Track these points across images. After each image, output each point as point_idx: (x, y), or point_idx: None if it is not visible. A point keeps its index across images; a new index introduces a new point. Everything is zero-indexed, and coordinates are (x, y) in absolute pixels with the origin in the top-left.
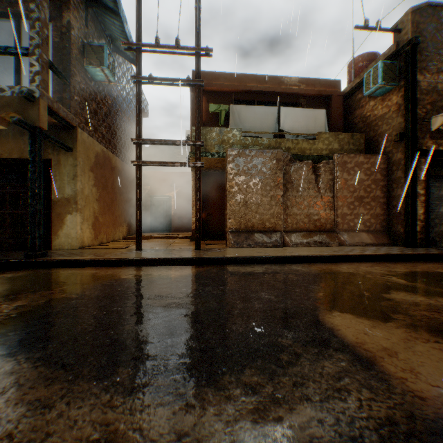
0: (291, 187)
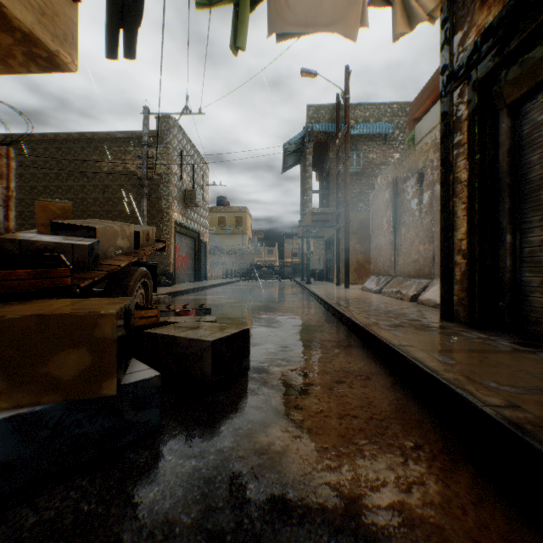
0: (402, 219)
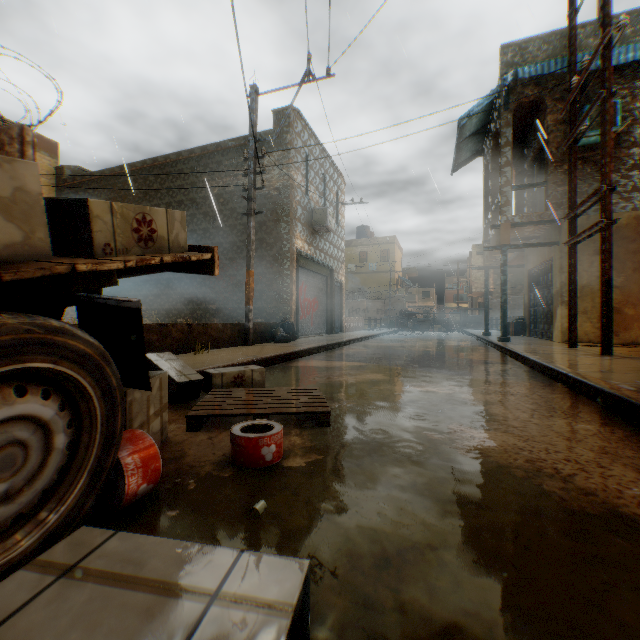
0: None
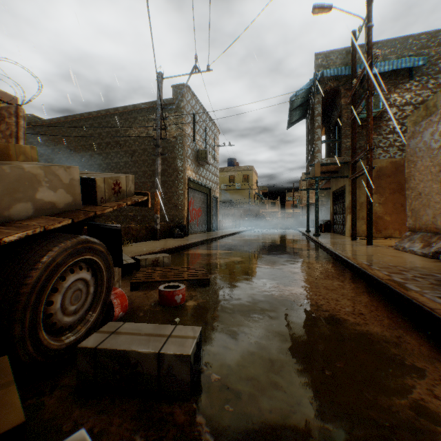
0: None
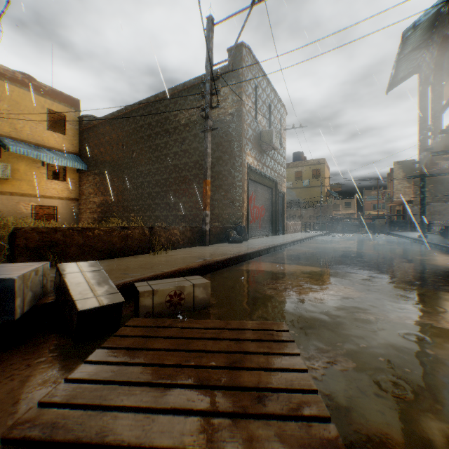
0: None
